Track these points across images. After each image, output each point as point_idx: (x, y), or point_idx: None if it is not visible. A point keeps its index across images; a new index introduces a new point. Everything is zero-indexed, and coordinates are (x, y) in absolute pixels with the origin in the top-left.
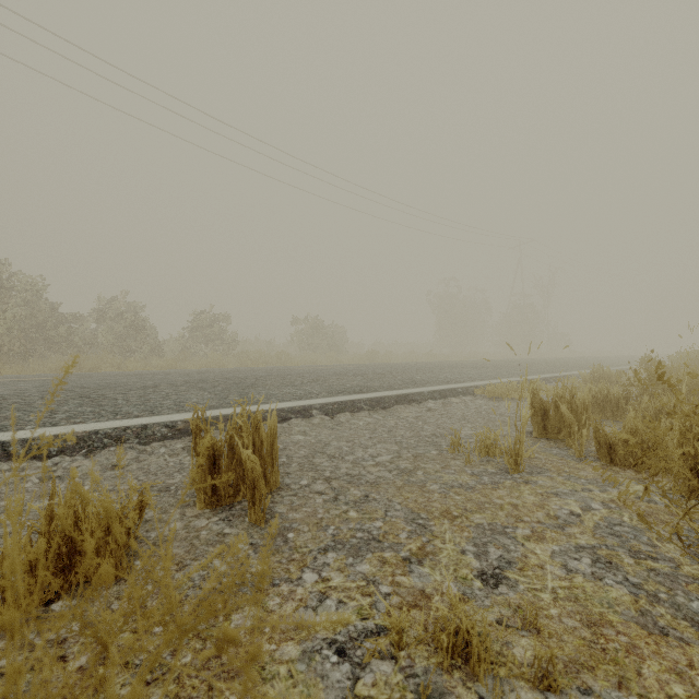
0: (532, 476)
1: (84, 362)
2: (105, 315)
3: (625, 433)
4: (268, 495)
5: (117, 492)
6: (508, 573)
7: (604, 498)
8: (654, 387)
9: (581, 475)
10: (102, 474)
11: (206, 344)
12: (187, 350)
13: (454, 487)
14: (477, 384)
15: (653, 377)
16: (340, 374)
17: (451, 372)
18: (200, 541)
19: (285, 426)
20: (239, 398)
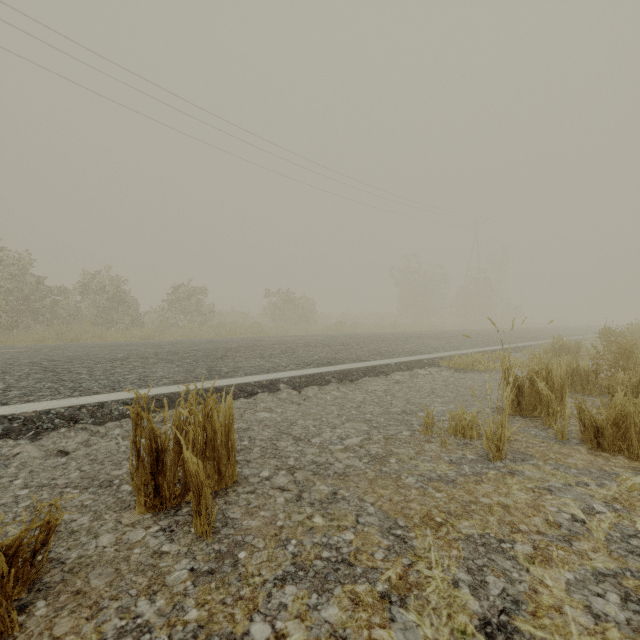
0: (516, 465)
1: (66, 332)
2: (88, 288)
3: (614, 415)
4: (222, 492)
5: (51, 487)
6: (519, 623)
7: (605, 496)
8: (625, 360)
9: (570, 463)
10: (42, 463)
11: (185, 315)
12: (166, 321)
13: (433, 480)
14: (442, 356)
15: (624, 350)
16: (309, 345)
17: (416, 343)
18: (129, 565)
19: (251, 402)
20: (206, 371)
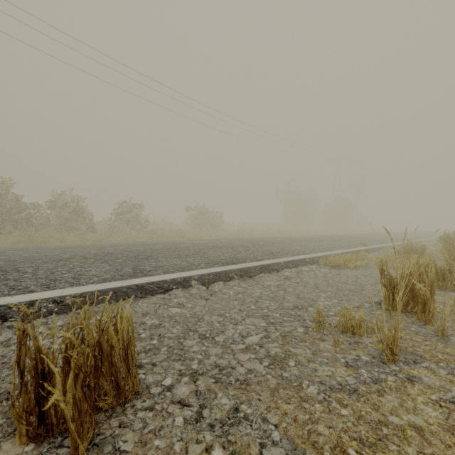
0: (411, 368)
1: (36, 237)
2: (55, 204)
3: None
4: (119, 408)
5: None
6: None
7: None
8: None
9: None
10: None
11: (127, 224)
12: (113, 228)
13: (335, 390)
14: (320, 255)
15: None
16: (217, 247)
17: (298, 245)
18: None
19: (166, 297)
20: (132, 270)
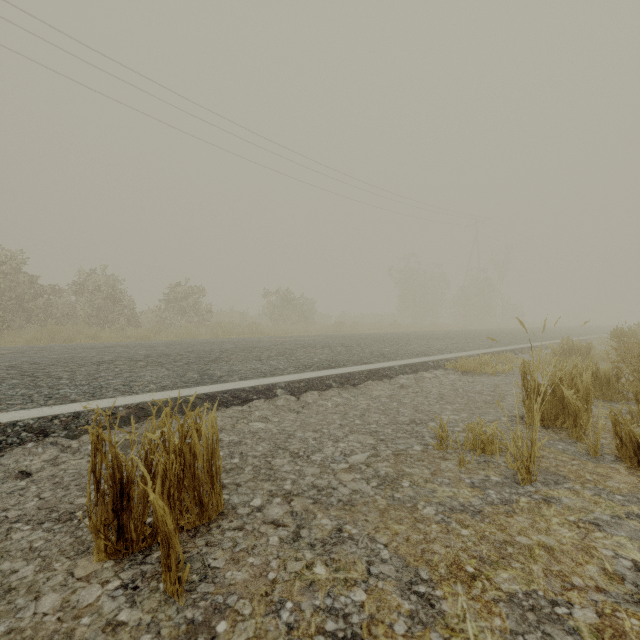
0: (550, 489)
1: (59, 333)
2: (83, 287)
3: None
4: (203, 528)
5: None
6: None
7: None
8: None
9: (612, 487)
10: None
11: (182, 315)
12: (163, 321)
13: (456, 511)
14: (447, 357)
15: None
16: (308, 346)
17: (418, 344)
18: None
19: (245, 410)
20: (198, 375)
